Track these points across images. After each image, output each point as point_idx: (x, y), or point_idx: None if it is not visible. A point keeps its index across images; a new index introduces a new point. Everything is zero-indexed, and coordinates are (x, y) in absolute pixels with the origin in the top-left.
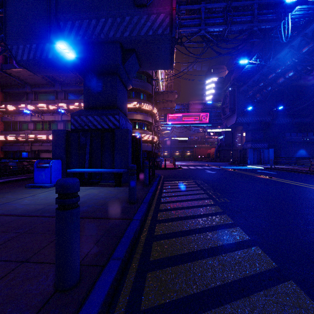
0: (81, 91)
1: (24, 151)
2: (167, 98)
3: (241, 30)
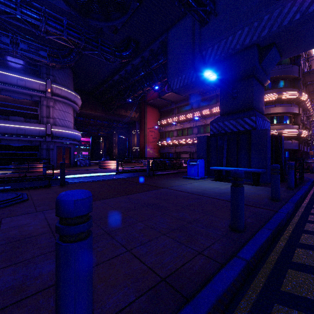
0: (212, 97)
1: (171, 153)
2: None
3: None
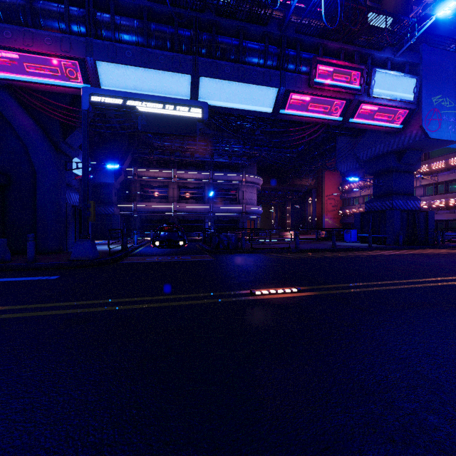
0: None
1: None
2: None
3: None
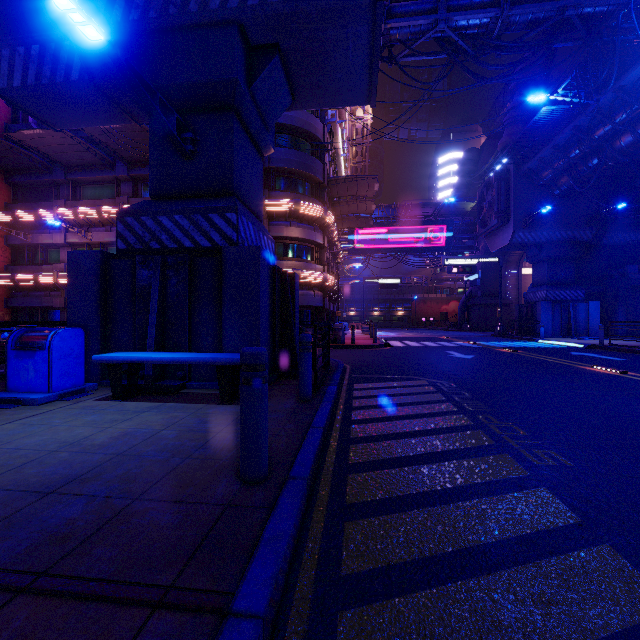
0: None
1: (53, 309)
2: (356, 193)
3: (534, 20)
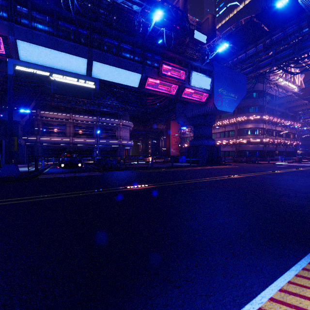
0: None
1: None
2: (288, 100)
3: None
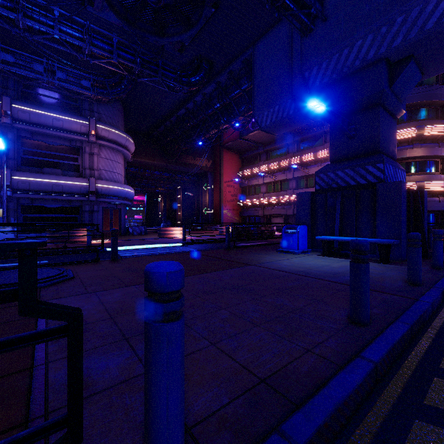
0: (317, 136)
1: (257, 216)
2: None
3: None
